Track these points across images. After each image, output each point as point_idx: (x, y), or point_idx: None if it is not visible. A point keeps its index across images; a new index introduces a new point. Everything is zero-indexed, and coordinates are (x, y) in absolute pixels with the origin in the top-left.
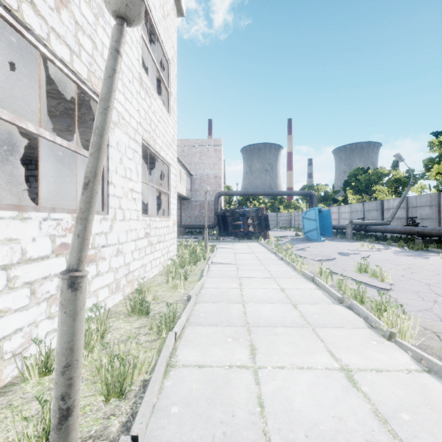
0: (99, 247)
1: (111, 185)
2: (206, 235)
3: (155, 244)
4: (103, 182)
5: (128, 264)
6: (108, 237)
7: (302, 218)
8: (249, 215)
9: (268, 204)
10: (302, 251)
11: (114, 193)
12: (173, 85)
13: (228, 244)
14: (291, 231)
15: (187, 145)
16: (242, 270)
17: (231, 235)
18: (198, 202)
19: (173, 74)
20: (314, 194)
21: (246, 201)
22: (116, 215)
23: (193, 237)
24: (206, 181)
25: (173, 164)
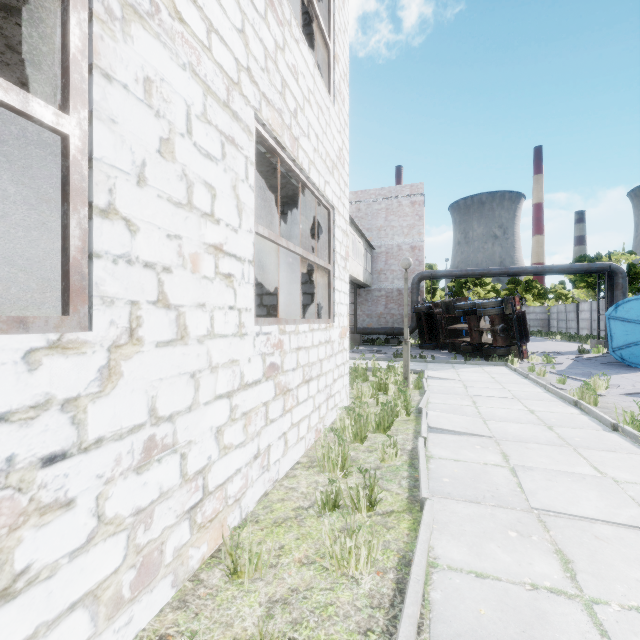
0: (16, 471)
1: (110, 220)
2: (406, 356)
3: (297, 387)
4: (66, 205)
5: (199, 472)
6: (91, 412)
7: (608, 318)
8: (485, 313)
9: (504, 291)
10: (639, 397)
11: (127, 251)
12: (339, 43)
13: (446, 370)
14: (558, 341)
15: (365, 199)
16: (527, 471)
17: (442, 347)
18: (383, 291)
19: (339, 20)
20: (619, 269)
21: (462, 288)
22: (139, 329)
23: (376, 349)
24: (397, 257)
25: (341, 209)
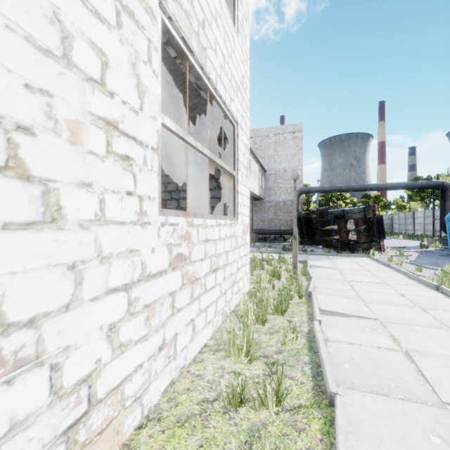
0: None
1: None
2: (295, 249)
3: (205, 276)
4: None
5: (83, 381)
6: None
7: (447, 221)
8: (351, 217)
9: (359, 204)
10: None
11: None
12: None
13: (323, 260)
14: (401, 239)
15: (259, 135)
16: (423, 356)
17: (317, 243)
18: (273, 203)
19: None
20: (449, 185)
21: (329, 201)
22: None
23: (268, 245)
24: (283, 177)
25: (243, 127)
